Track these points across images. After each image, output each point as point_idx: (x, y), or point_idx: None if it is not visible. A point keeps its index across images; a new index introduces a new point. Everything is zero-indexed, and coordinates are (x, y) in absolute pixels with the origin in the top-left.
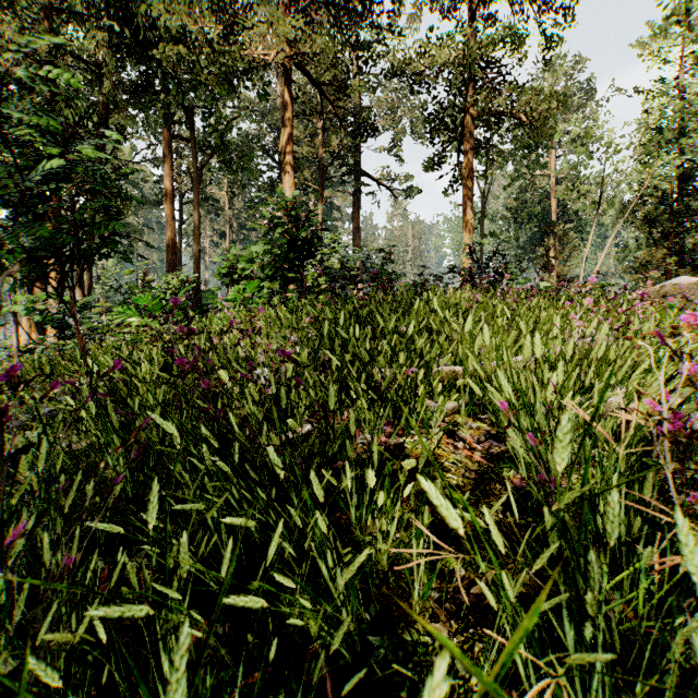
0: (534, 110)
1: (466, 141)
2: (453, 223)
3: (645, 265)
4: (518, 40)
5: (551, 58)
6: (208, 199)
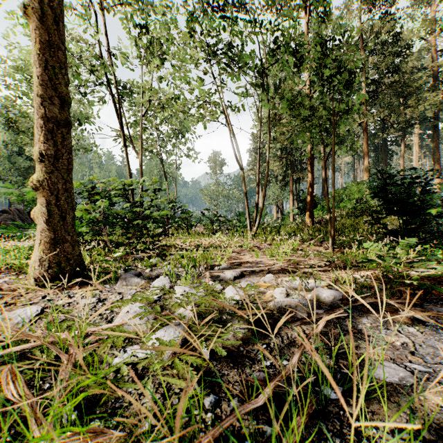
0: None
1: None
2: None
3: None
4: None
5: None
6: None
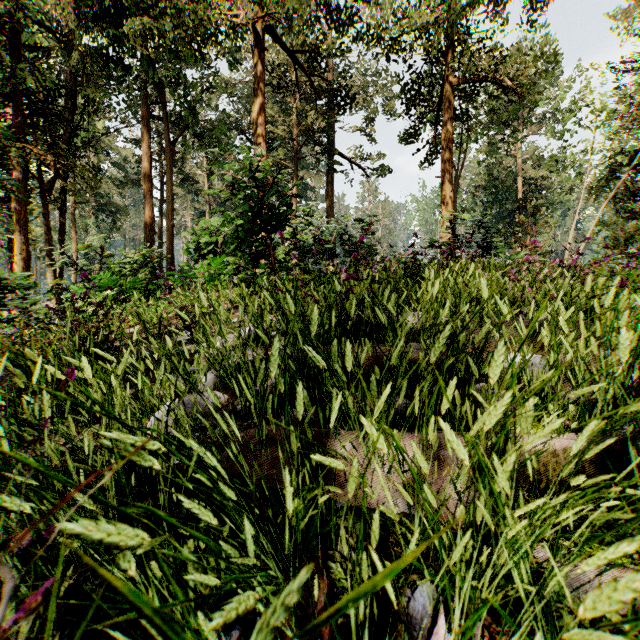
0: (521, 74)
1: (445, 110)
2: (421, 202)
3: (626, 240)
4: (500, 4)
5: (534, 22)
6: (188, 179)
